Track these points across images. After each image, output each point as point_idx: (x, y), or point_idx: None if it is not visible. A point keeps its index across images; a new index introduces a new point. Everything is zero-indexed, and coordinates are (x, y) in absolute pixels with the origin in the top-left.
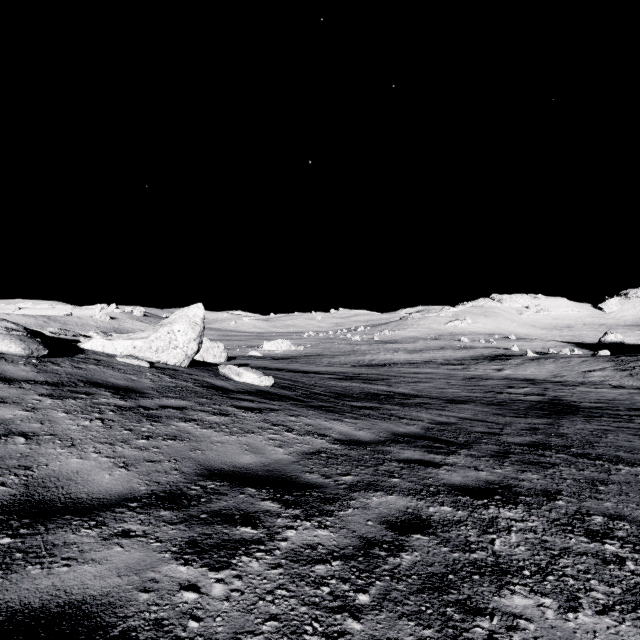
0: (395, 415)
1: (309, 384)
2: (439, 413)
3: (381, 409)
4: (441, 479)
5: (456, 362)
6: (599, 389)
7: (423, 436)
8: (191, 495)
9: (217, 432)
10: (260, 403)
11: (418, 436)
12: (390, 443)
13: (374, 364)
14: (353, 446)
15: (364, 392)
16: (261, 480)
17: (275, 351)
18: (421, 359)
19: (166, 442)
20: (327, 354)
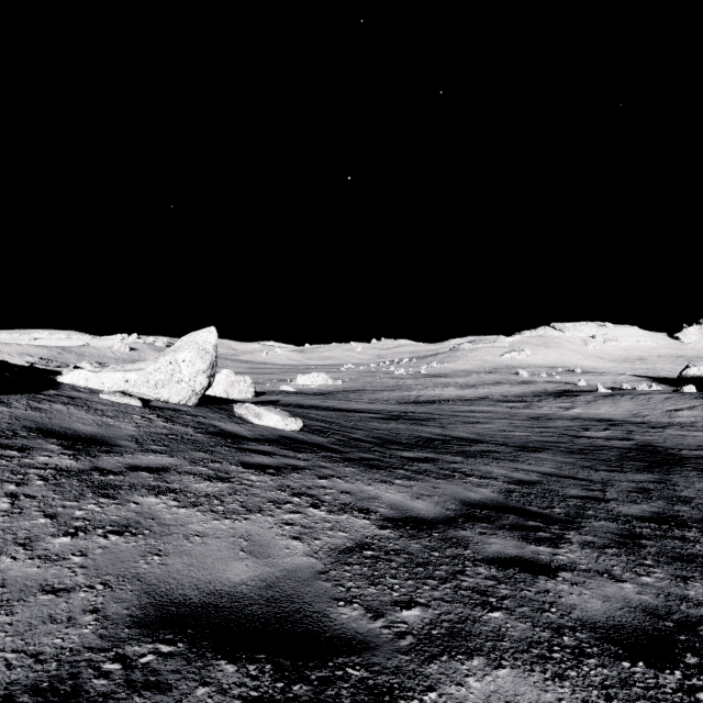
0: (459, 470)
1: (347, 426)
2: (514, 466)
3: (440, 461)
4: (570, 608)
5: (516, 399)
6: (693, 432)
7: (506, 506)
8: (90, 696)
9: (202, 513)
10: (280, 457)
11: (499, 506)
12: (464, 522)
13: (422, 401)
14: (412, 530)
15: (414, 436)
16: (253, 631)
17: (310, 386)
18: (475, 395)
19: (105, 540)
20: (368, 389)
